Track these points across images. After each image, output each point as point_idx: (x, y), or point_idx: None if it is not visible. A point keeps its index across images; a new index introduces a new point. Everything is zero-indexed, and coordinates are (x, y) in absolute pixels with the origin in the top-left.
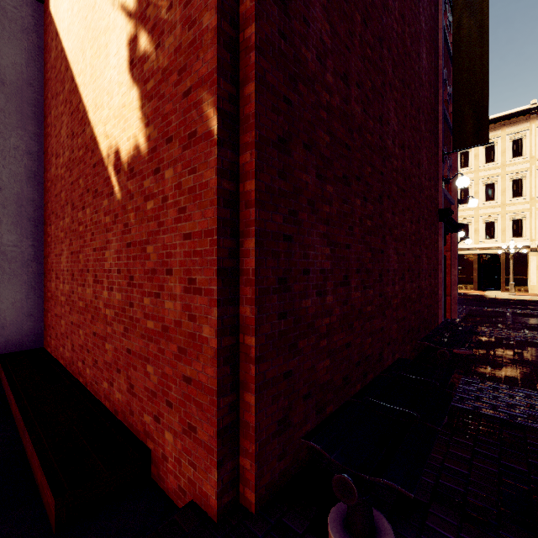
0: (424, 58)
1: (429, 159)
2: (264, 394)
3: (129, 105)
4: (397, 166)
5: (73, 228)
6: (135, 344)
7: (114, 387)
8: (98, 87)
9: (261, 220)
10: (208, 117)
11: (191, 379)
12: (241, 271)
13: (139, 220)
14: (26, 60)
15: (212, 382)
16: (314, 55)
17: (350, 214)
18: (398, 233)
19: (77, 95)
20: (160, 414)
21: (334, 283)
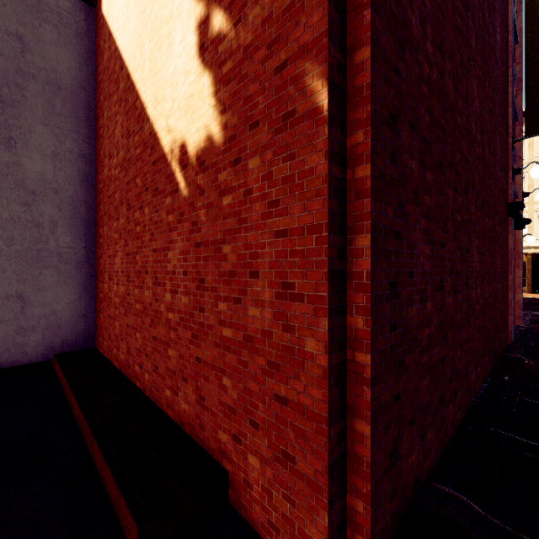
0: (498, 32)
1: (501, 146)
2: (378, 423)
3: (199, 93)
4: (478, 153)
5: (129, 228)
6: (207, 352)
7: (179, 396)
8: (159, 79)
9: (376, 213)
10: (314, 91)
11: (286, 400)
12: (349, 275)
13: (213, 217)
14: (79, 65)
15: (319, 406)
16: (417, 18)
17: (445, 207)
18: (479, 229)
19: (134, 92)
20: (242, 433)
21: (433, 288)
